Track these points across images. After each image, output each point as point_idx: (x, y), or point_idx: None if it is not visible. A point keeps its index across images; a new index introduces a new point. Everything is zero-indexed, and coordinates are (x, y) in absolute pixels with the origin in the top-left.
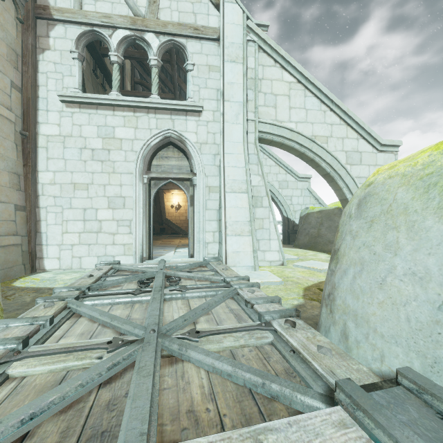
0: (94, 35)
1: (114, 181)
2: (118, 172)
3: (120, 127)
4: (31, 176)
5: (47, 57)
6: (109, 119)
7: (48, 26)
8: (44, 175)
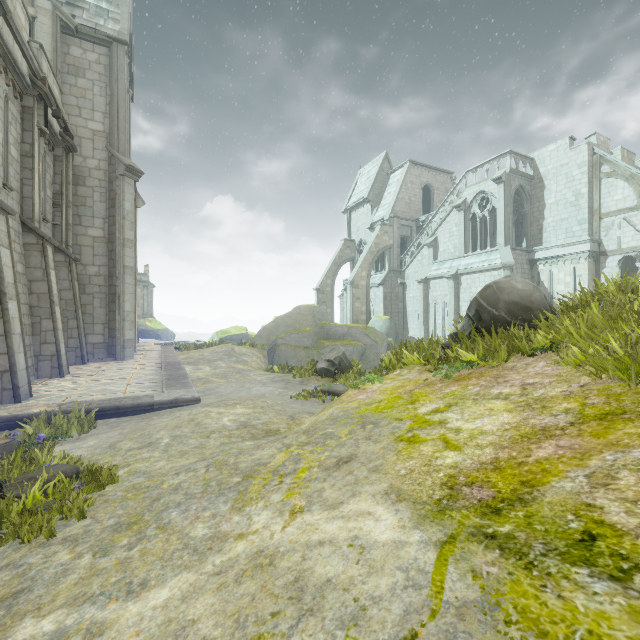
0: (627, 256)
1: None
2: None
3: None
4: None
5: (604, 270)
6: None
7: (605, 258)
8: None
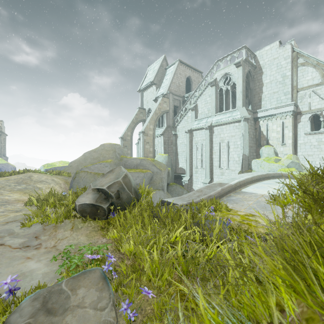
0: (314, 114)
1: (321, 153)
2: (323, 151)
3: (323, 138)
4: (296, 153)
5: (300, 124)
6: (319, 136)
7: (300, 116)
8: (299, 153)
